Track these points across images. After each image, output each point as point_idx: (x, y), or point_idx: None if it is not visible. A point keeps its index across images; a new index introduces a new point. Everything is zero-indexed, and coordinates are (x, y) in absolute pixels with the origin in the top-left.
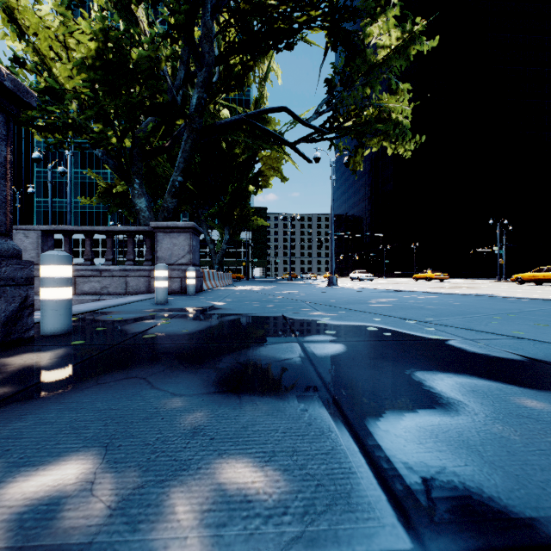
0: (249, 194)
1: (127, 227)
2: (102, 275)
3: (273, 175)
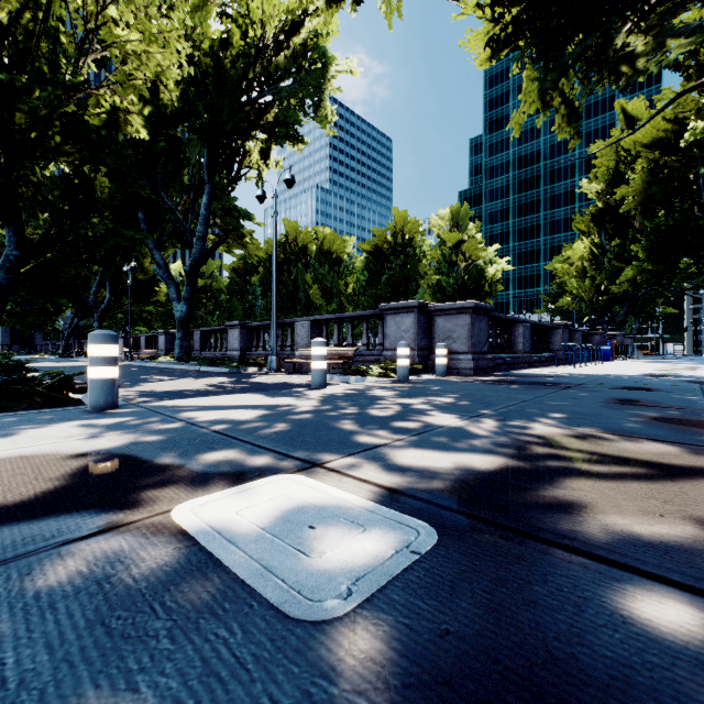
0: None
1: None
2: None
3: None
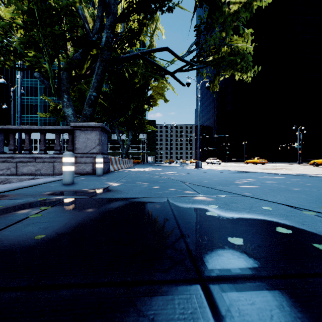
0: (144, 110)
1: (55, 127)
2: (36, 160)
3: (159, 98)
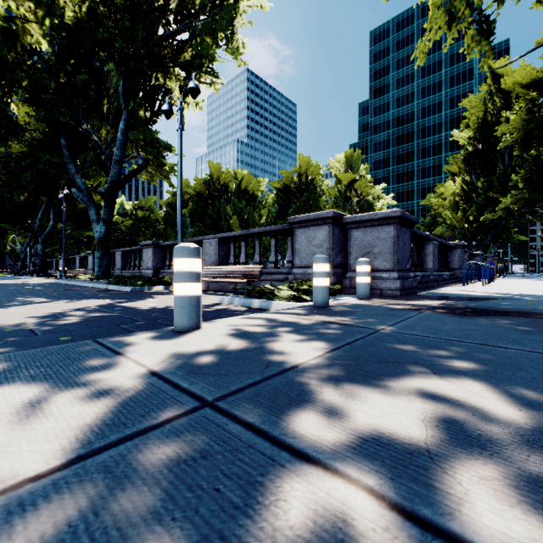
0: None
1: None
2: None
3: None
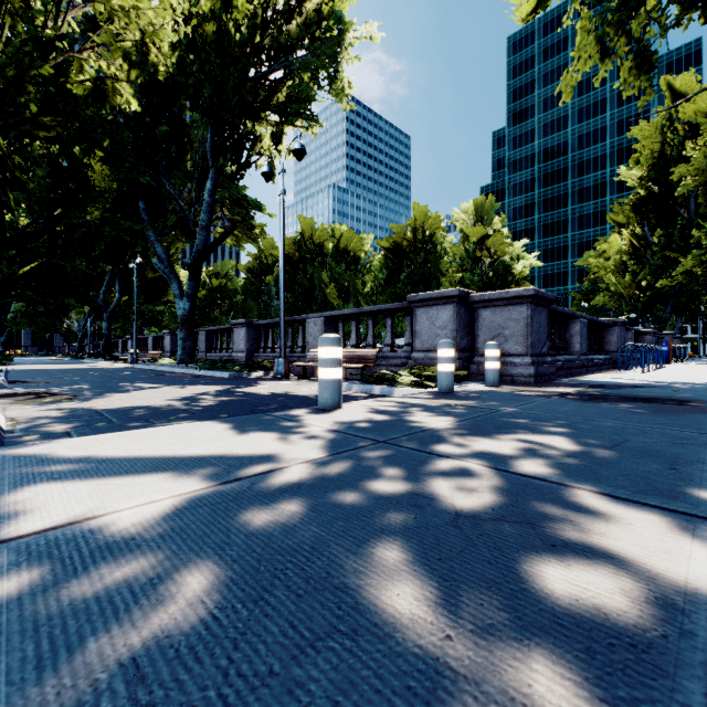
0: None
1: None
2: None
3: None
